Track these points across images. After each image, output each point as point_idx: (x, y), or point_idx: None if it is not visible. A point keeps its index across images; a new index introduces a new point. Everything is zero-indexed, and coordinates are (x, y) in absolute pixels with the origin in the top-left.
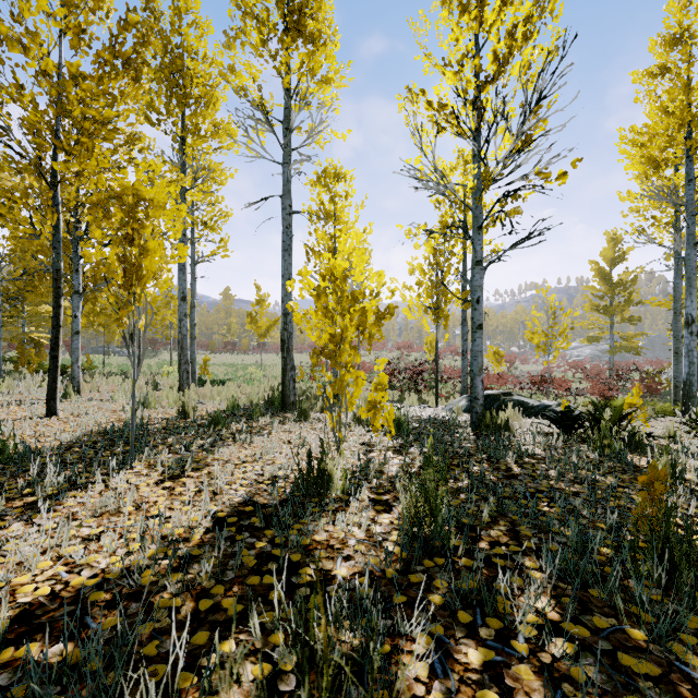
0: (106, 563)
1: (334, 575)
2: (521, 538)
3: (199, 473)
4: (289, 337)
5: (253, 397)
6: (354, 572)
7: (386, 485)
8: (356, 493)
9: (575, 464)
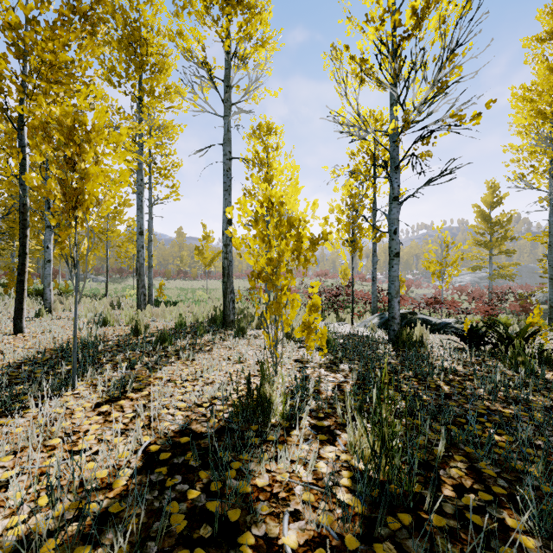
0: (0, 529)
1: (281, 545)
2: (487, 480)
3: (138, 395)
4: (229, 265)
5: (199, 316)
6: (306, 539)
7: (325, 408)
8: (295, 418)
9: (506, 383)
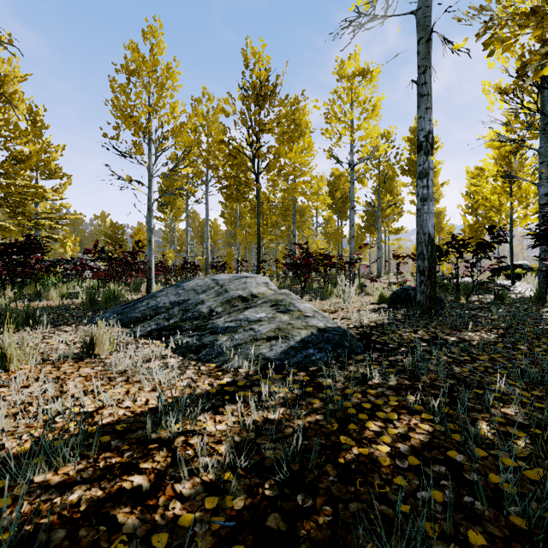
0: None
1: None
2: None
3: None
4: None
5: None
6: None
7: None
8: None
9: None
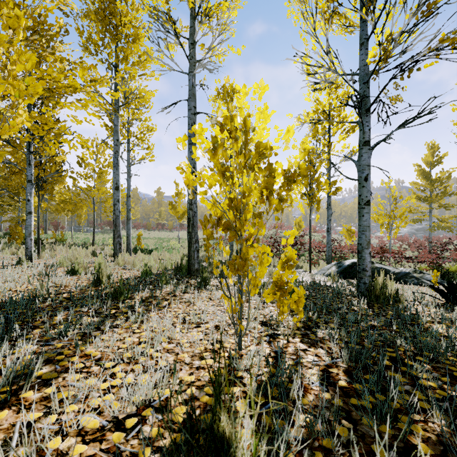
0: None
1: None
2: None
3: (38, 394)
4: (194, 215)
5: (167, 263)
6: None
7: (321, 433)
8: None
9: None
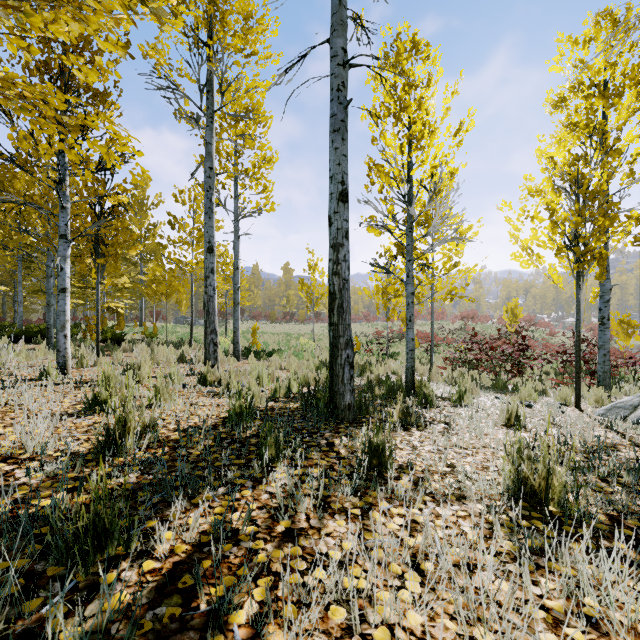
0: None
1: None
2: None
3: None
4: (342, 287)
5: (290, 383)
6: None
7: None
8: None
9: None
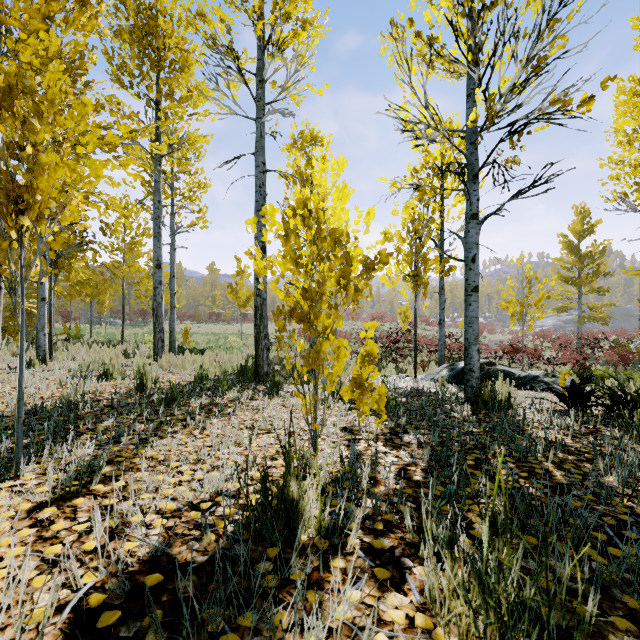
0: None
1: None
2: None
3: (109, 487)
4: (262, 303)
5: (227, 366)
6: None
7: (385, 511)
8: (340, 531)
9: None
